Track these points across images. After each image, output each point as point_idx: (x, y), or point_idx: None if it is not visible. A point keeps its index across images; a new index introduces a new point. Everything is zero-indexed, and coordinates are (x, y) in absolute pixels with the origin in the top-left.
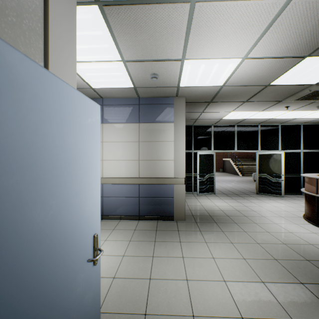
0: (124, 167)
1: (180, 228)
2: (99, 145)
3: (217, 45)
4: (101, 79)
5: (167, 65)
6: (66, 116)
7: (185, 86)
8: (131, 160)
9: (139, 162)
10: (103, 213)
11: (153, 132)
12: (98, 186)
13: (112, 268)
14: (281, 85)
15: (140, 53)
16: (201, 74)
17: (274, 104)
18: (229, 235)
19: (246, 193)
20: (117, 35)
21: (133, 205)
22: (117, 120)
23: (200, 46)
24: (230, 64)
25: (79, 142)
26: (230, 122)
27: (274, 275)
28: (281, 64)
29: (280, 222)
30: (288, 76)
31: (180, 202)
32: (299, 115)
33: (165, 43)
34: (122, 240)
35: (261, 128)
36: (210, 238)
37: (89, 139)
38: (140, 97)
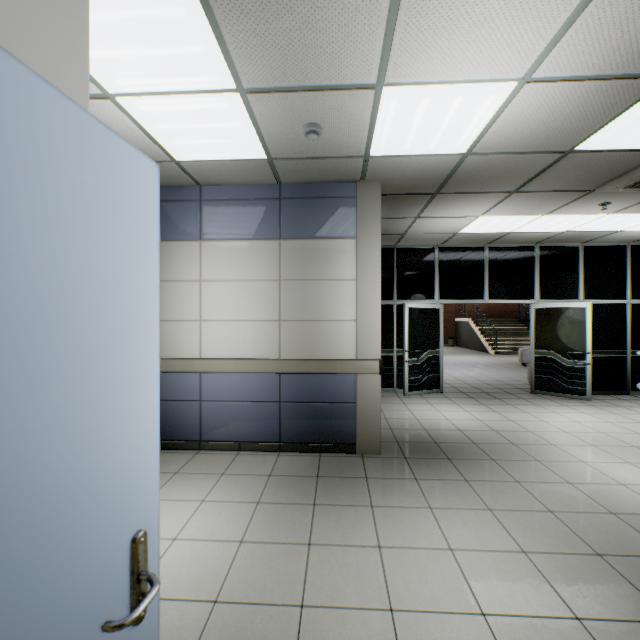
0: (247, 335)
1: (371, 472)
2: (156, 275)
3: (463, 43)
4: (193, 137)
5: (343, 101)
6: (6, 167)
7: (382, 156)
8: (263, 321)
9: (280, 325)
10: (203, 435)
11: (310, 259)
12: (152, 392)
13: (213, 575)
14: (600, 151)
15: (280, 69)
16: (419, 124)
17: (576, 199)
18: (481, 489)
19: (509, 390)
20: (222, 17)
21: (268, 419)
22: (233, 234)
23: (421, 47)
24: (489, 97)
25: (74, 260)
26: (474, 241)
27: (604, 600)
28: (610, 96)
29: (594, 458)
30: (621, 126)
31: (369, 412)
32: (626, 225)
33: (338, 40)
34: (240, 502)
35: (542, 253)
36: (439, 497)
37: (115, 256)
38: (282, 183)
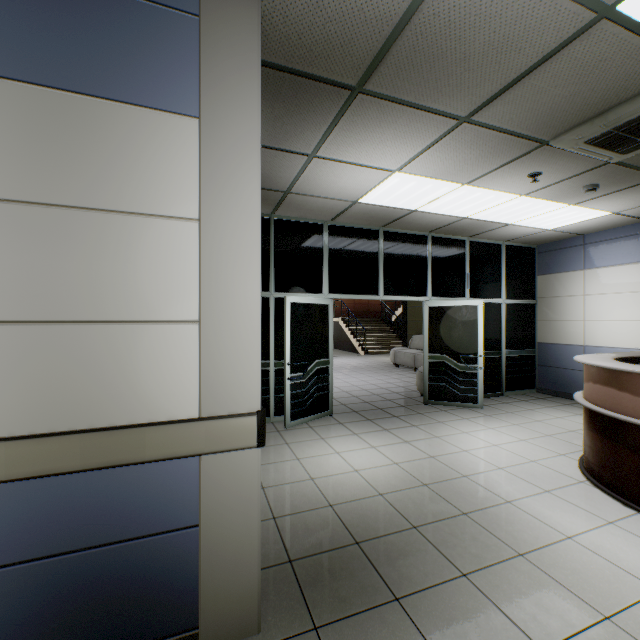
0: None
1: None
2: None
3: None
4: None
5: None
6: None
7: None
8: None
9: None
10: None
11: (61, 146)
12: None
13: None
14: (635, 33)
15: None
16: None
17: (515, 159)
18: None
19: (402, 402)
20: None
21: None
22: None
23: None
24: None
25: None
26: (370, 220)
27: None
28: None
29: (571, 522)
30: None
31: (233, 541)
32: (522, 216)
33: None
34: None
35: (434, 244)
36: None
37: None
38: None
